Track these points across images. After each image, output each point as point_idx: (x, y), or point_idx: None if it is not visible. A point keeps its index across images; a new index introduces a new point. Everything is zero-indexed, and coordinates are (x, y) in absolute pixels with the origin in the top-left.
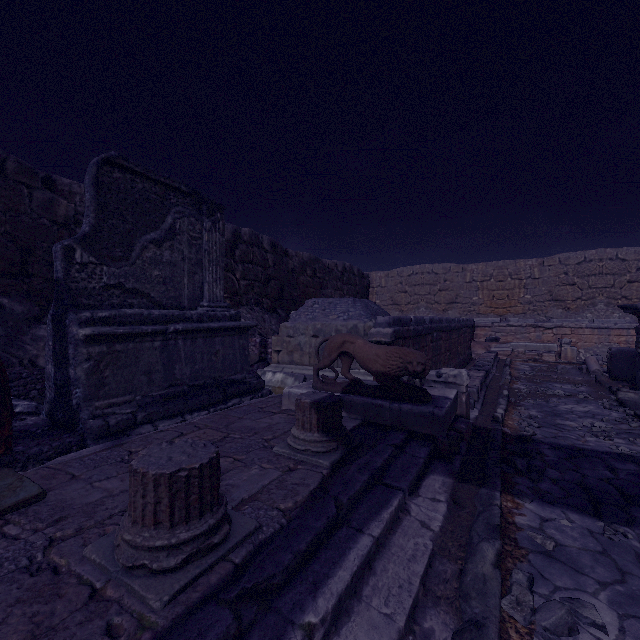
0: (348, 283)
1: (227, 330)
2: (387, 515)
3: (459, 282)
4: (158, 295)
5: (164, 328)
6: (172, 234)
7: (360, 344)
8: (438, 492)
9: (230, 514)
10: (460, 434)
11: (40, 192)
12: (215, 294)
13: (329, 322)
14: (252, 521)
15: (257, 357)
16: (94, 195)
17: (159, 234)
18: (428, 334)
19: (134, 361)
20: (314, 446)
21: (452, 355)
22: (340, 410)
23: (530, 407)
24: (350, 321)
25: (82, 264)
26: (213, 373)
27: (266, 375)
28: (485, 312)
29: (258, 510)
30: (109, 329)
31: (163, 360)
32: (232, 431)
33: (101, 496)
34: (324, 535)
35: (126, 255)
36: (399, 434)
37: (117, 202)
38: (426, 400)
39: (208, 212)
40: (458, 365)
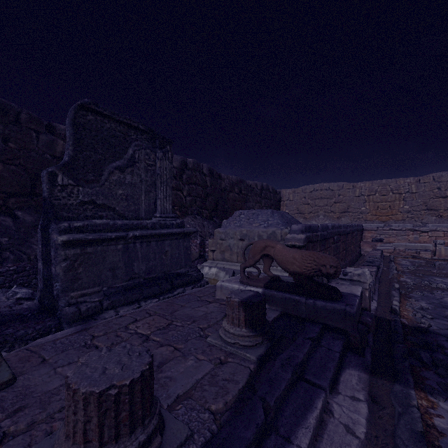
0: (265, 198)
1: (174, 235)
2: (313, 420)
3: (350, 196)
4: (122, 209)
5: (125, 234)
6: (132, 162)
7: (279, 248)
8: (356, 389)
9: (164, 417)
10: (367, 327)
11: (44, 135)
12: (165, 207)
13: (252, 229)
14: (184, 428)
15: (197, 254)
16: (72, 133)
17: (122, 162)
18: (330, 237)
19: (102, 260)
20: (242, 340)
21: (347, 253)
22: (264, 308)
23: (419, 299)
24: (269, 228)
25: (63, 186)
26: (163, 268)
27: (204, 269)
28: (371, 219)
29: (191, 411)
30: (81, 236)
31: (124, 259)
32: (175, 319)
33: (59, 384)
34: (253, 446)
35: (97, 178)
36: (314, 327)
37: (90, 138)
38: (338, 298)
39: (160, 145)
40: (352, 260)
